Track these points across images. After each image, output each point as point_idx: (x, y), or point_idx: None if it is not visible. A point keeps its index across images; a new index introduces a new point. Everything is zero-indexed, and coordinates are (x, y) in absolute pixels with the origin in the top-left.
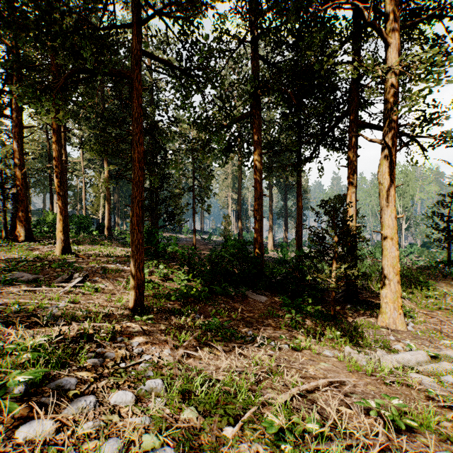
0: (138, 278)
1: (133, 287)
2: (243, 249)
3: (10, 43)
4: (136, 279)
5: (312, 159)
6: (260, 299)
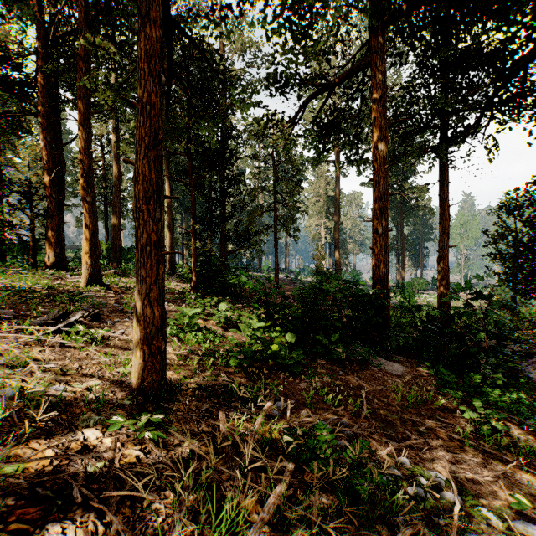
0: (146, 319)
1: (137, 338)
2: (356, 282)
3: (37, 10)
4: (143, 321)
5: (477, 129)
6: (392, 368)
